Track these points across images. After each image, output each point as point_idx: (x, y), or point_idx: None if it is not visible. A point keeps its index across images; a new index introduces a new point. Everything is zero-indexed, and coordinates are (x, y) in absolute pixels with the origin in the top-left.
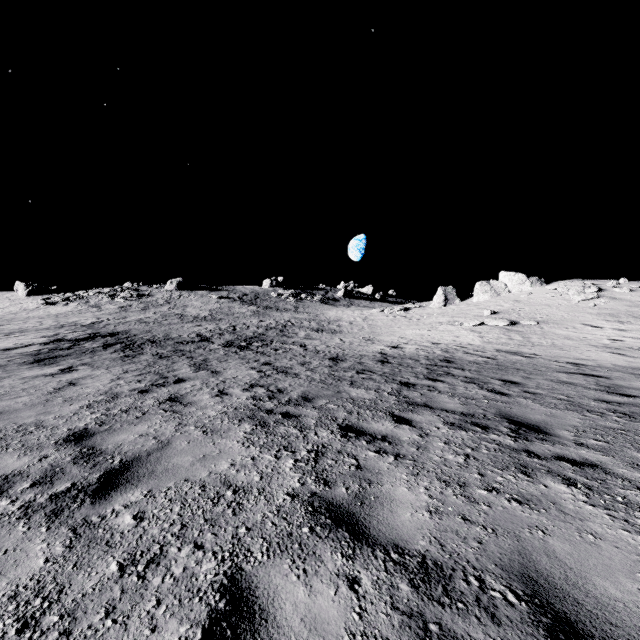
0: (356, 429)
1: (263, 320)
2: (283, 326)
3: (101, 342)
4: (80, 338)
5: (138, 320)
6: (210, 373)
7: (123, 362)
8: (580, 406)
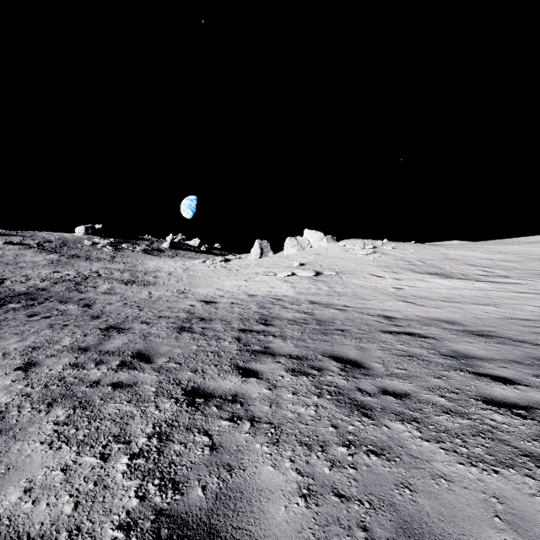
0: None
1: (59, 271)
2: (84, 278)
3: None
4: None
5: None
6: None
7: None
8: (497, 436)
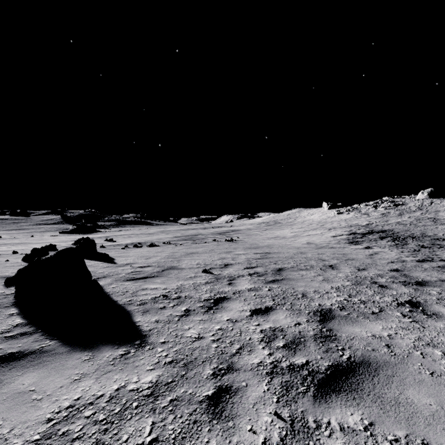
0: None
1: None
2: None
3: (377, 235)
4: (364, 233)
5: (397, 222)
6: None
7: (397, 247)
8: None
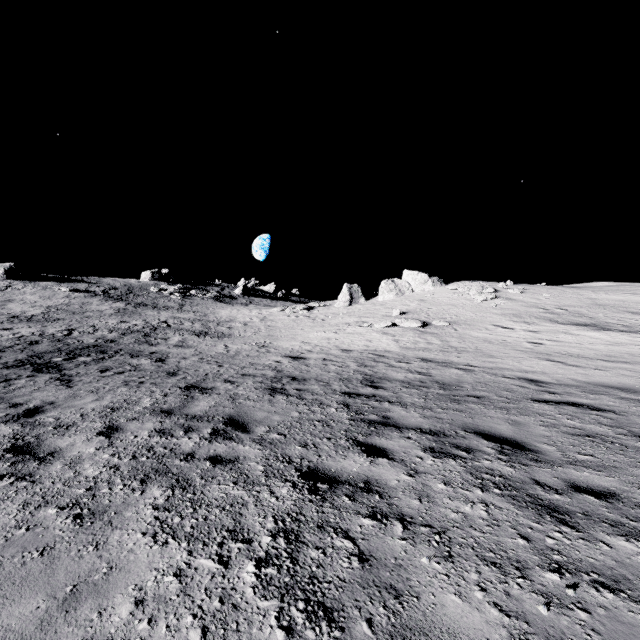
0: None
1: (127, 320)
2: (152, 328)
3: None
4: None
5: None
6: None
7: None
8: None
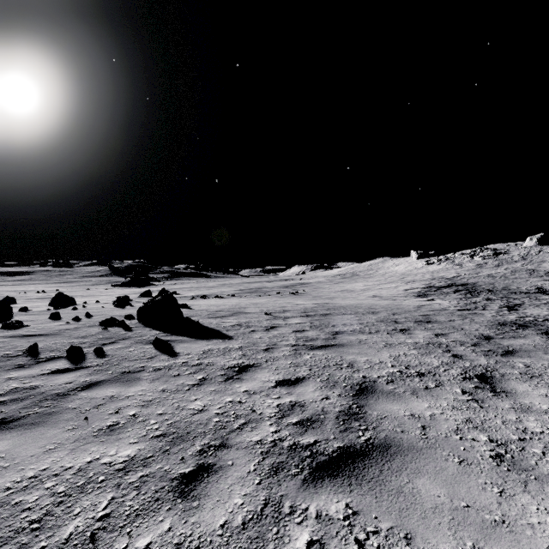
0: None
1: None
2: None
3: (453, 289)
4: (442, 286)
5: (487, 275)
6: (509, 309)
7: (460, 300)
8: None
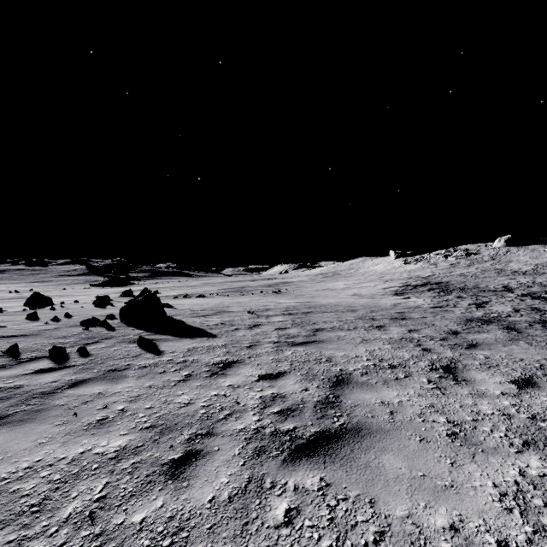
0: (513, 329)
1: None
2: None
3: (428, 287)
4: (418, 285)
5: (459, 274)
6: (477, 306)
7: (434, 298)
8: None
